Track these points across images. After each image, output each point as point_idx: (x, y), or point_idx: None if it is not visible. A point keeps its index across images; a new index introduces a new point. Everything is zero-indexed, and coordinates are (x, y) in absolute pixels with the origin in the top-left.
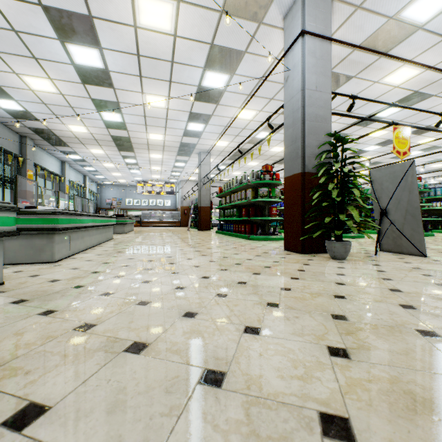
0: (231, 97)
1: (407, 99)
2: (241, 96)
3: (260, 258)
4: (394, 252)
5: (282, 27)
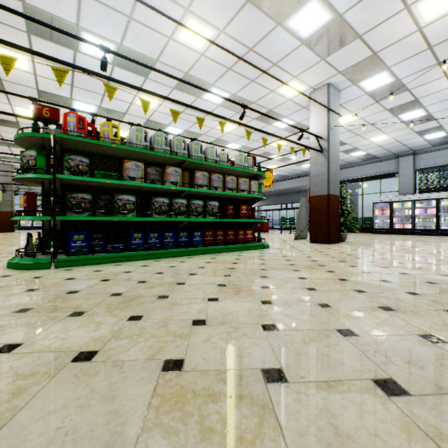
0: (259, 28)
1: (193, 134)
2: (253, 40)
3: (375, 245)
4: (298, 239)
5: (324, 82)
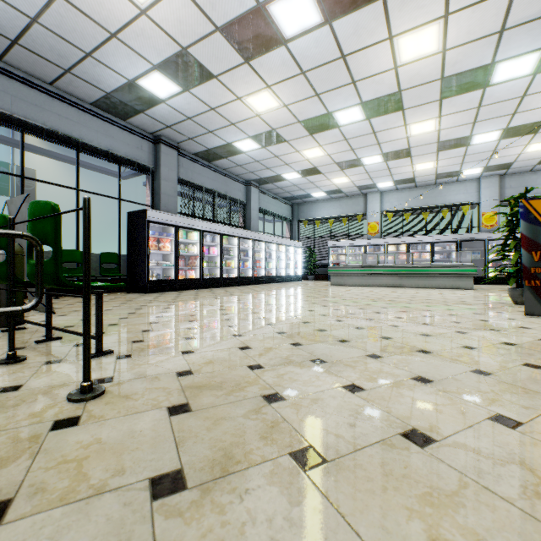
0: None
1: None
2: None
3: None
4: None
5: None
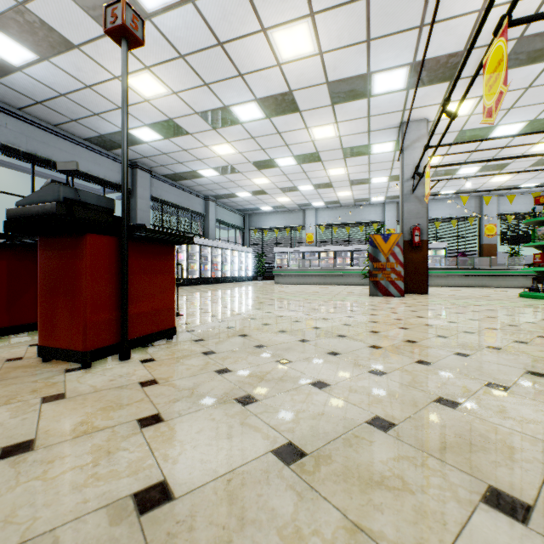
0: None
1: None
2: None
3: None
4: (391, 296)
5: (430, 128)
